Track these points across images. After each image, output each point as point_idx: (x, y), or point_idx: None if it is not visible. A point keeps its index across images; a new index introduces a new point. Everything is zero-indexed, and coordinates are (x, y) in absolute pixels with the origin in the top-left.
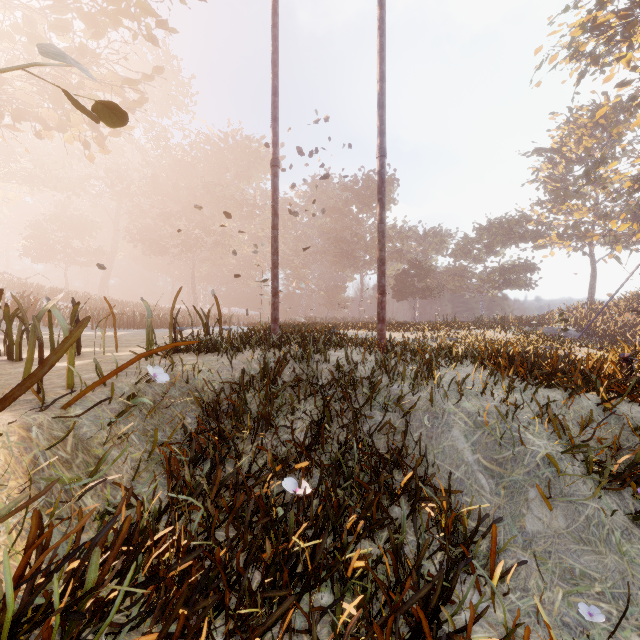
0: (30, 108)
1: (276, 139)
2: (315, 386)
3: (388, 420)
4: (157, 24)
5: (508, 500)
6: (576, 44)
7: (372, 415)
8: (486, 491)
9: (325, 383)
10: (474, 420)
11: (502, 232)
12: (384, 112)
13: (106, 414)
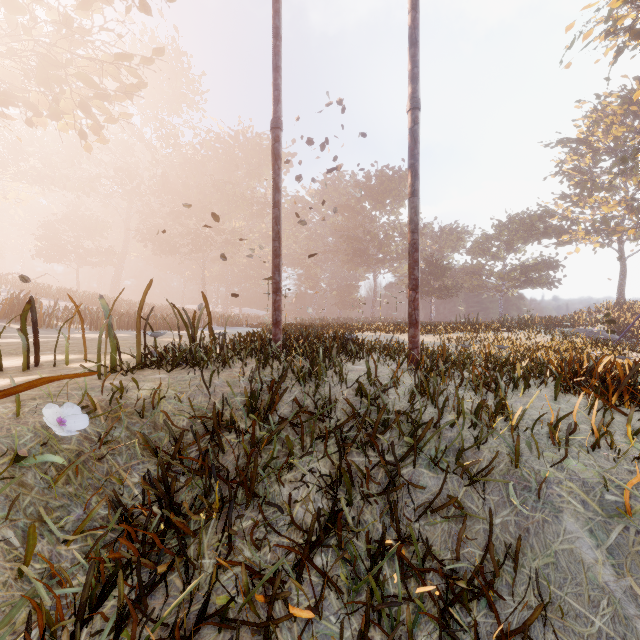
0: (19, 93)
1: (277, 94)
2: (327, 423)
3: (452, 499)
4: None
5: None
6: (613, 18)
7: (416, 476)
8: None
9: (341, 416)
10: (599, 499)
11: (523, 228)
12: (417, 51)
13: None
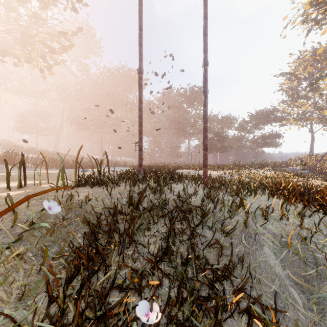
0: (10, 49)
1: (141, 56)
2: (164, 210)
3: (217, 240)
4: (76, 0)
5: (321, 316)
6: (306, 14)
7: (203, 232)
8: (300, 305)
9: (171, 207)
10: (279, 240)
11: (263, 117)
12: (207, 38)
13: (8, 239)
